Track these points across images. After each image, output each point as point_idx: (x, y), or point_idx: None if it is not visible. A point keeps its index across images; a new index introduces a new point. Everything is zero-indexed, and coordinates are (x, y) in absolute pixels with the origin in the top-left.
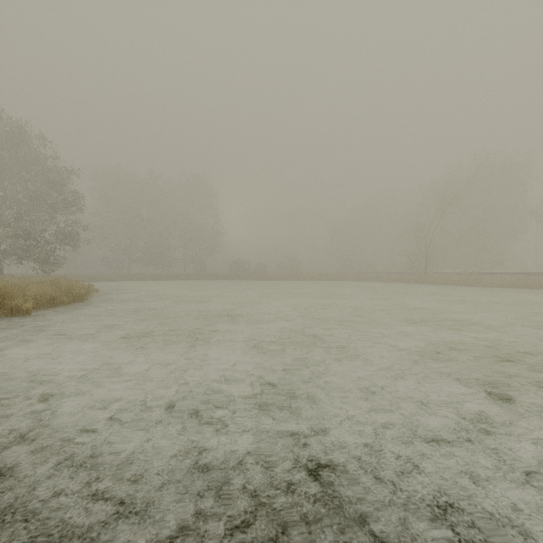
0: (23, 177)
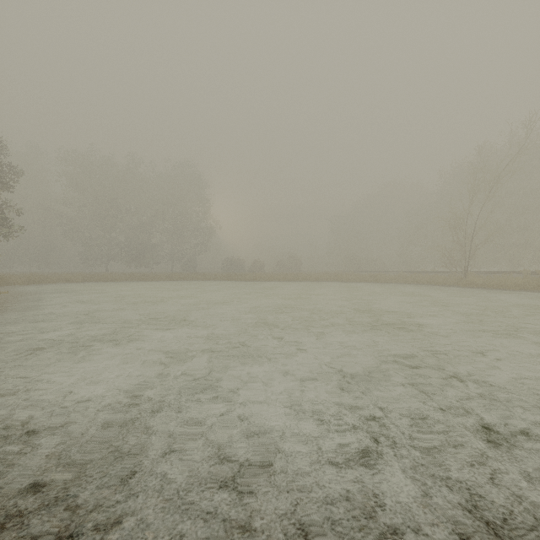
0: None
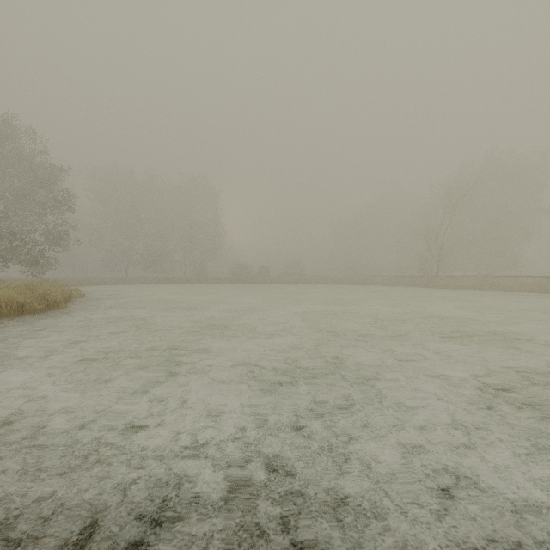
0: (9, 174)
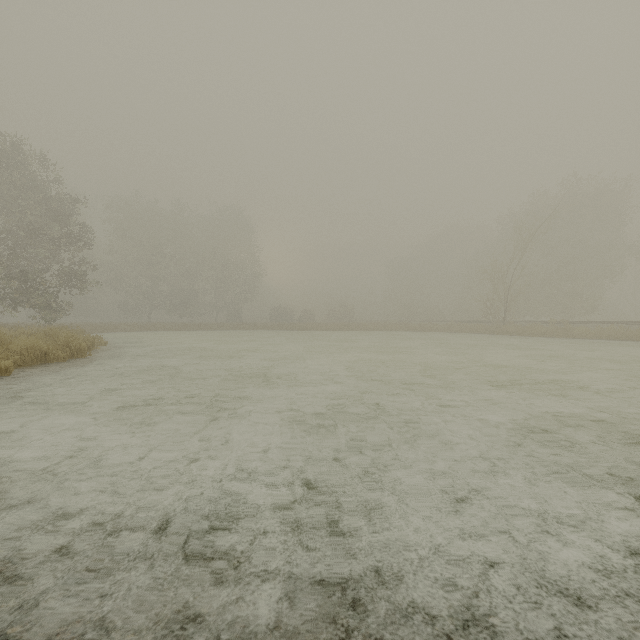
0: (19, 206)
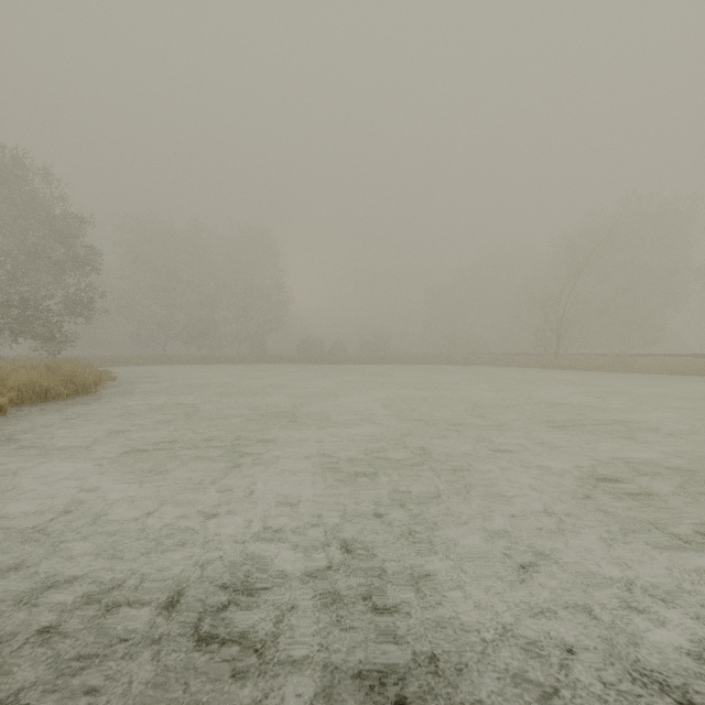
0: (19, 226)
